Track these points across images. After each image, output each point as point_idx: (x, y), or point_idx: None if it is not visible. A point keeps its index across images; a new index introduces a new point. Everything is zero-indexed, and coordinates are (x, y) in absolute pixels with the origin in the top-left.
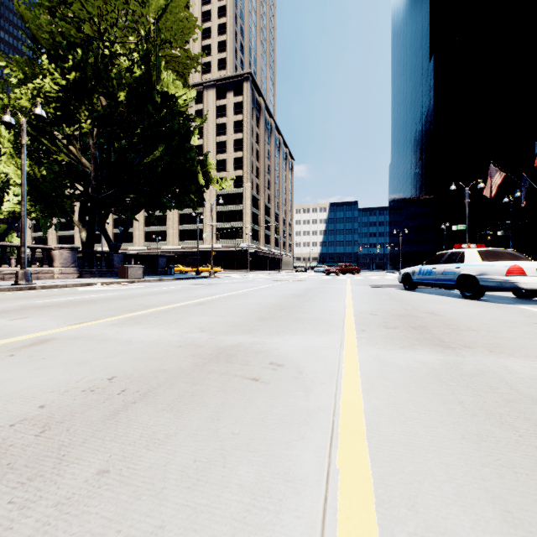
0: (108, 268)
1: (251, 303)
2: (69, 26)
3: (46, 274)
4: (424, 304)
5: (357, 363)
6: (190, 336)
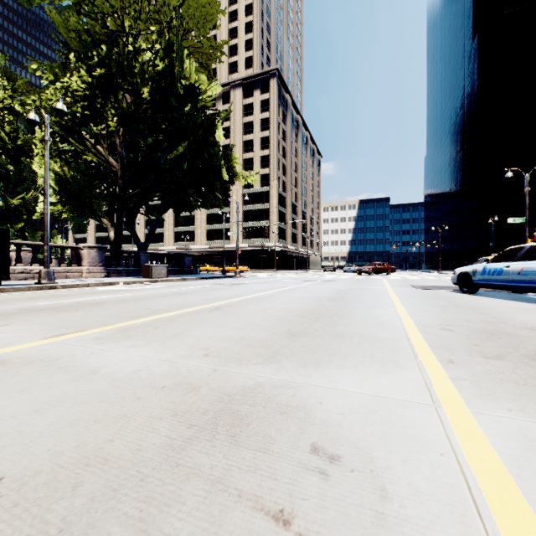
0: (135, 268)
1: (277, 308)
2: (93, 22)
3: (75, 273)
4: (507, 314)
5: (500, 463)
6: (186, 365)
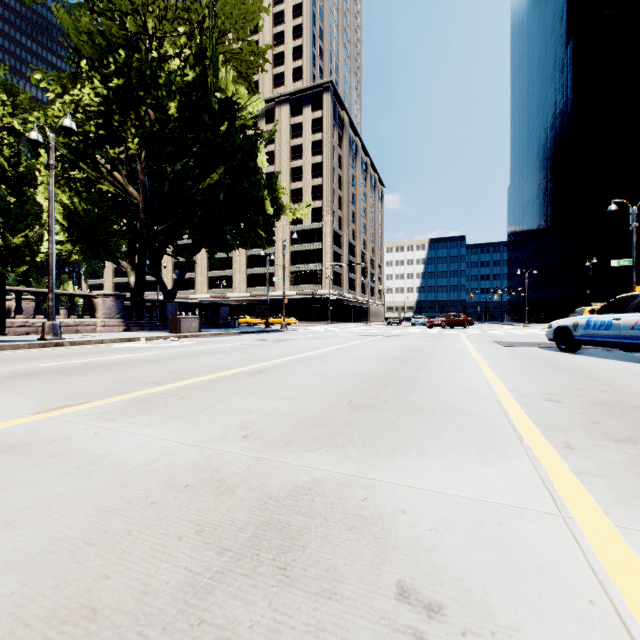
0: (160, 320)
1: (334, 371)
2: (109, 22)
3: (87, 327)
4: (623, 380)
5: None
6: (218, 453)
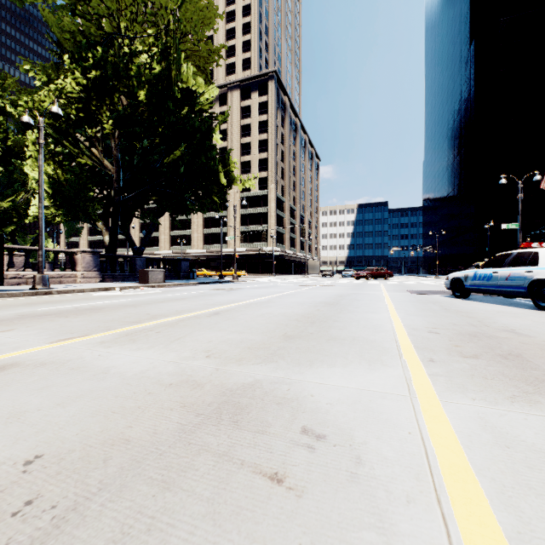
0: (131, 272)
1: (274, 313)
2: (89, 24)
3: (69, 278)
4: (492, 318)
5: (456, 438)
6: (190, 366)
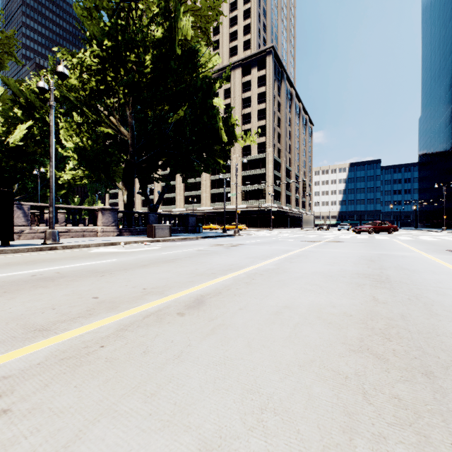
0: (145, 227)
1: (300, 308)
2: None
3: (90, 232)
4: None
5: None
6: None
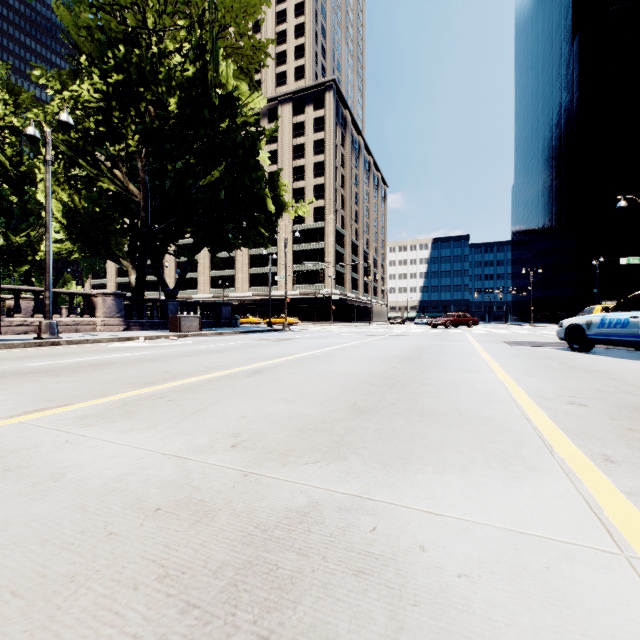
0: (161, 319)
1: (336, 372)
2: (109, 17)
3: (87, 326)
4: None
5: None
6: (201, 466)
